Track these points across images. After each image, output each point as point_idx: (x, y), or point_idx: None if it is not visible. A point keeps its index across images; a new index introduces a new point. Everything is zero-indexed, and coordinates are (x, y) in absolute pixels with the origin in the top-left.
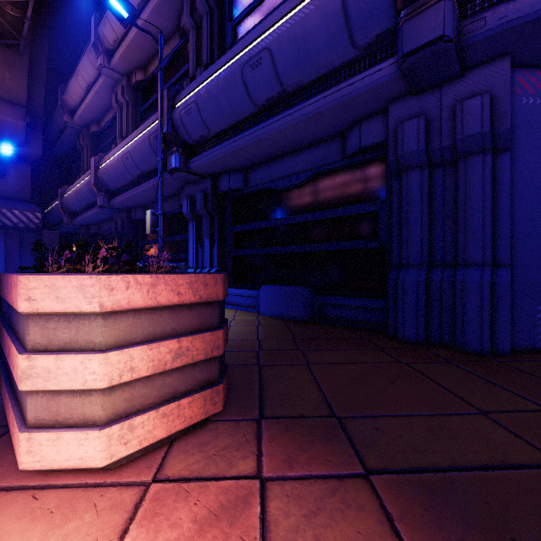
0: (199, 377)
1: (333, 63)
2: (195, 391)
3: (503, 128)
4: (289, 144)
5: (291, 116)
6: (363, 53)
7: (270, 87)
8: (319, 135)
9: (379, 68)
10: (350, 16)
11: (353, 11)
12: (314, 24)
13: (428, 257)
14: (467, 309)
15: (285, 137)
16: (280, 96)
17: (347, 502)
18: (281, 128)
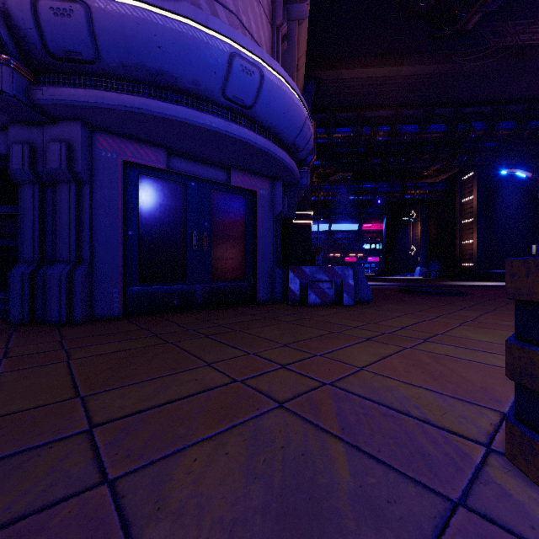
0: None
1: None
2: None
3: (77, 168)
4: None
5: None
6: None
7: None
8: None
9: None
10: None
11: None
12: None
13: (41, 255)
14: (52, 294)
15: None
16: None
17: None
18: None
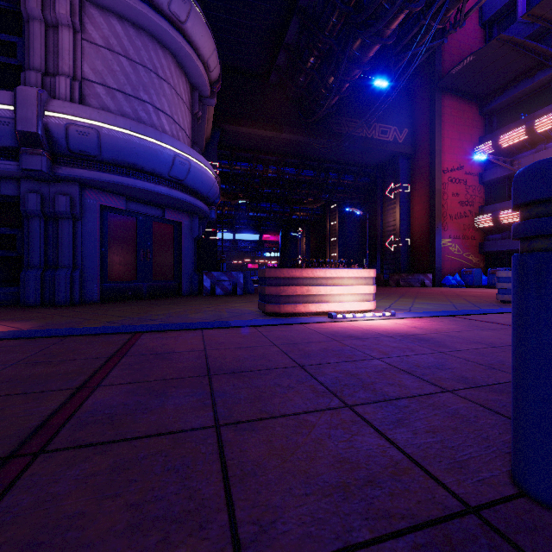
0: None
1: None
2: None
3: (76, 211)
4: None
5: None
6: (1, 149)
7: None
8: None
9: (10, 163)
10: None
11: None
12: None
13: (45, 263)
14: (60, 287)
15: None
16: None
17: None
18: None
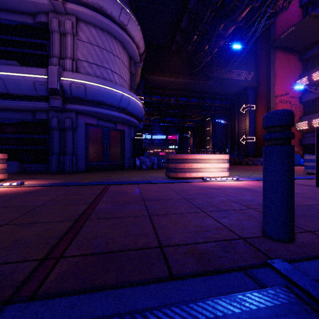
0: (3, 171)
1: (30, 95)
2: (3, 173)
3: (74, 126)
4: (9, 108)
5: (12, 103)
6: (40, 97)
7: (2, 90)
8: (24, 110)
9: (45, 103)
10: (36, 88)
11: (37, 87)
12: (23, 83)
13: (60, 152)
14: (67, 164)
15: (8, 107)
16: (6, 94)
17: (34, 180)
18: (7, 105)
